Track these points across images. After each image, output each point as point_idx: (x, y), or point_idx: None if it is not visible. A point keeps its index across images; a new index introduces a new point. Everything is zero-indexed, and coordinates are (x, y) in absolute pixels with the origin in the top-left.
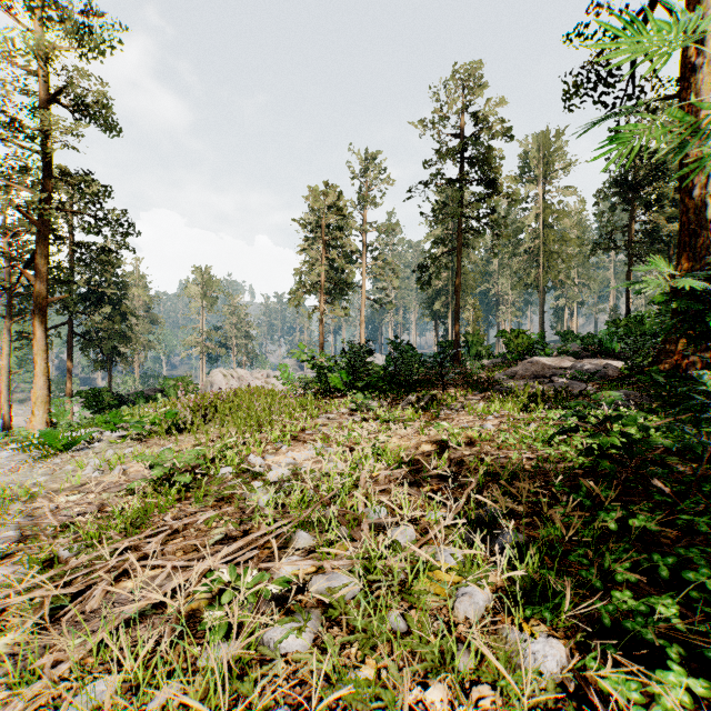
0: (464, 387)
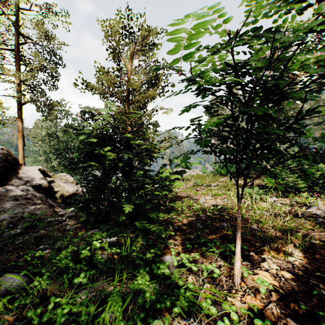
0: None
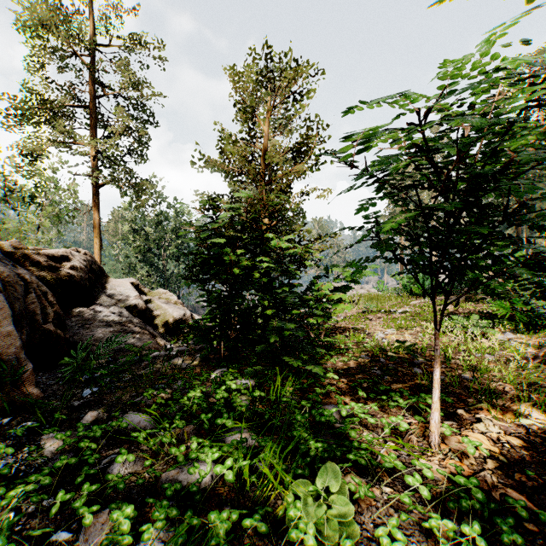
0: None
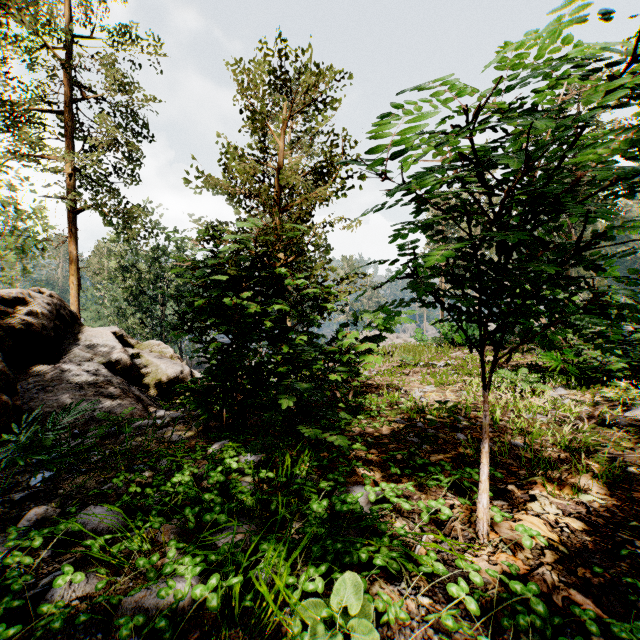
0: None
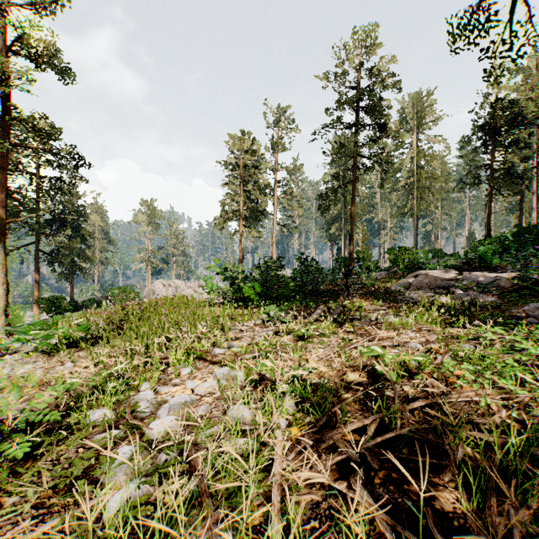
0: (367, 297)
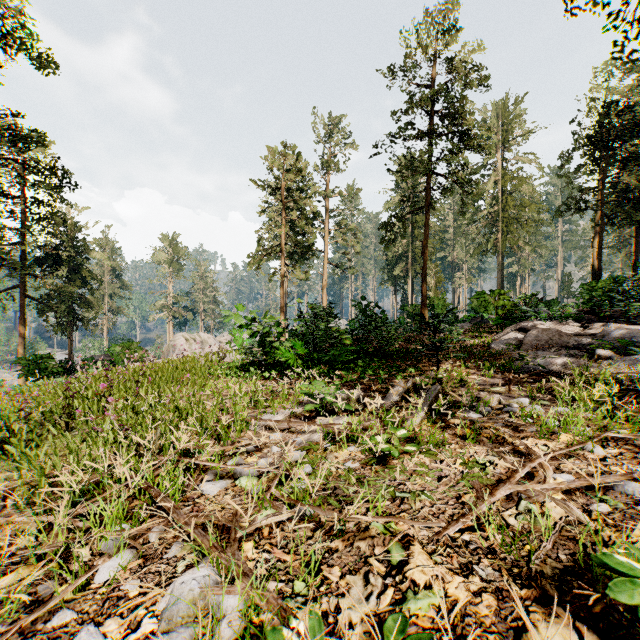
0: (462, 361)
